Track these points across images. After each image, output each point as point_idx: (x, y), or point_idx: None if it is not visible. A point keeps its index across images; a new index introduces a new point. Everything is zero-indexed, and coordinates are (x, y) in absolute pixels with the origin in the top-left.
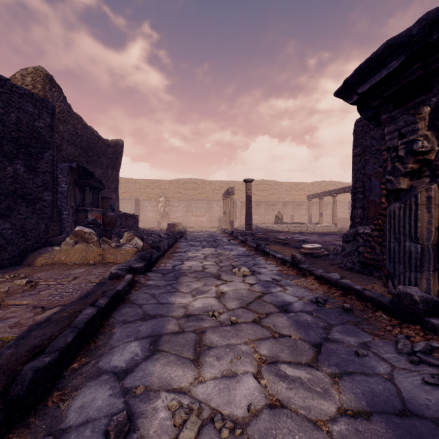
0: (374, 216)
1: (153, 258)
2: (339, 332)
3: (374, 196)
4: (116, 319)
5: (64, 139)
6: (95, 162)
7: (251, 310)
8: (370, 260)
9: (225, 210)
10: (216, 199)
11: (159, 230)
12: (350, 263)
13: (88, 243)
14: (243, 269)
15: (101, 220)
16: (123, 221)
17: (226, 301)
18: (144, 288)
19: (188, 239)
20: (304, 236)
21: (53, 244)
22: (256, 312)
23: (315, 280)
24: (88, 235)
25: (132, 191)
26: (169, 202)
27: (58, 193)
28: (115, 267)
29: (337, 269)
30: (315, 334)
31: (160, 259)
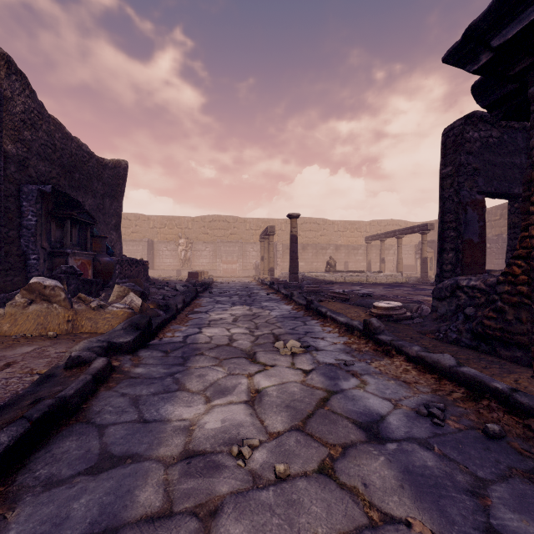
0: (470, 261)
1: (155, 325)
2: (510, 506)
3: (471, 234)
4: (35, 474)
5: (33, 151)
6: (84, 188)
7: (312, 435)
8: (493, 330)
9: (263, 255)
10: (252, 241)
11: (177, 281)
12: (454, 333)
13: (52, 302)
14: (292, 344)
15: (91, 267)
16: (124, 268)
17: (264, 412)
18: (124, 383)
19: (215, 292)
20: (366, 288)
21: (4, 303)
22: (322, 441)
23: (408, 363)
24: (51, 291)
25: (144, 231)
26: (191, 245)
27: (22, 229)
28: (83, 344)
29: (434, 343)
30: (460, 514)
31: (167, 325)
